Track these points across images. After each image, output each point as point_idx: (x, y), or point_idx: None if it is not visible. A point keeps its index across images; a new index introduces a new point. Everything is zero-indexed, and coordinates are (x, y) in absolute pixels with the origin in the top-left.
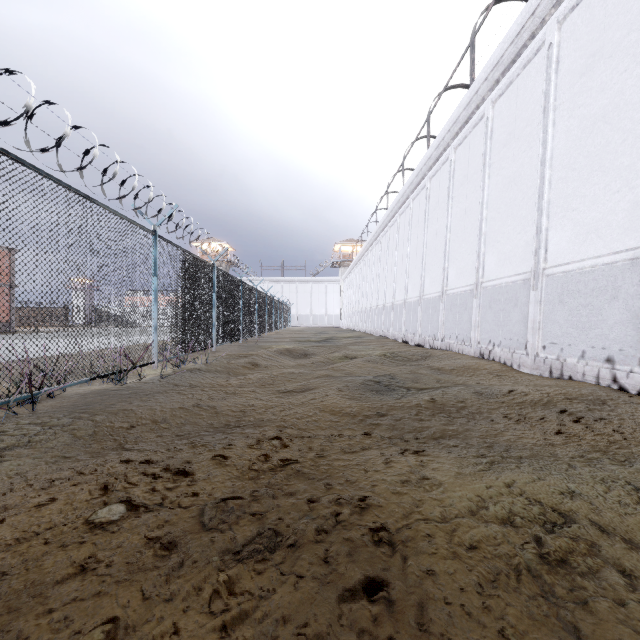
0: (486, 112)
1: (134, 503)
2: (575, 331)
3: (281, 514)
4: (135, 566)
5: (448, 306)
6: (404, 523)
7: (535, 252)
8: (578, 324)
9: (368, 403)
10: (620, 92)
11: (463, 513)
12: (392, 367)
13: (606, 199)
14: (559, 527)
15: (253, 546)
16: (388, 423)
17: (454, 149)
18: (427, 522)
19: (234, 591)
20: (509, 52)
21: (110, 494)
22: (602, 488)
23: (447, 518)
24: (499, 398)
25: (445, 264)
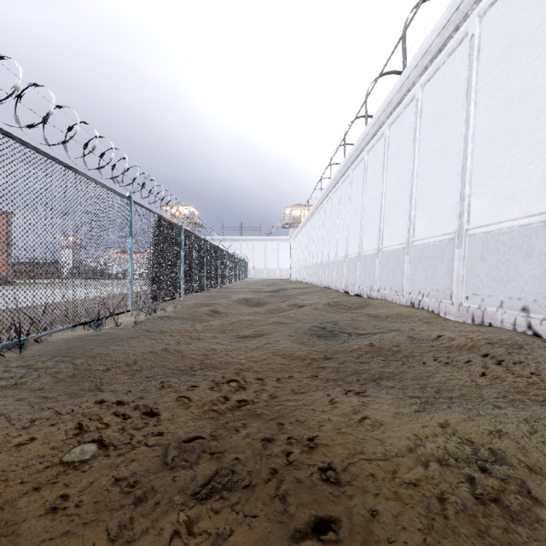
0: (416, 94)
1: (105, 443)
2: (494, 284)
3: (237, 453)
4: (102, 505)
5: (383, 262)
6: (349, 462)
7: (459, 215)
8: (497, 278)
9: (315, 347)
10: (534, 76)
11: (402, 452)
12: (335, 314)
13: (521, 169)
14: (490, 466)
15: (211, 485)
16: (333, 366)
17: (388, 126)
18: (370, 461)
19: (193, 531)
20: (436, 42)
21: (84, 434)
22: (526, 428)
23: (388, 457)
24: (429, 343)
25: (380, 225)
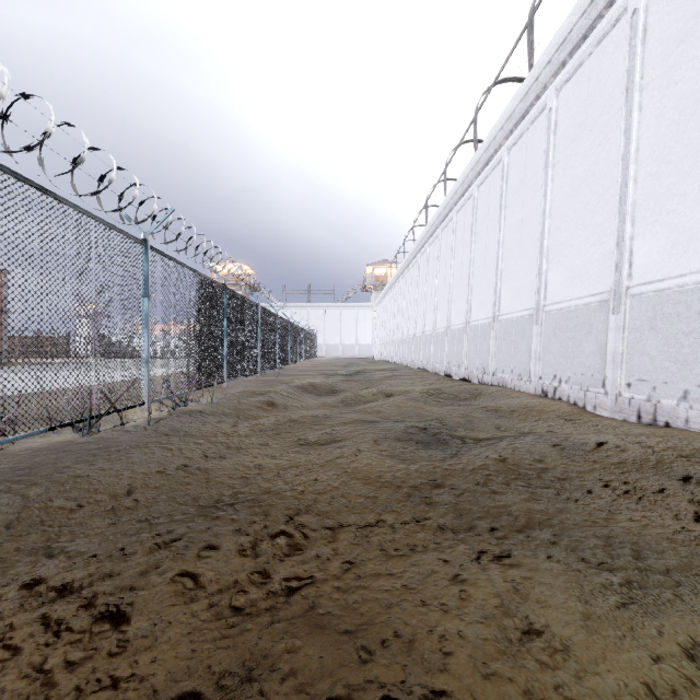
0: (548, 102)
1: None
2: (673, 365)
3: None
4: None
5: (501, 334)
6: None
7: (615, 267)
8: (678, 356)
9: (415, 465)
10: None
11: None
12: (437, 408)
13: None
14: None
15: None
16: (447, 499)
17: (507, 150)
18: None
19: None
20: (579, 26)
21: None
22: None
23: None
24: (588, 455)
25: (497, 285)
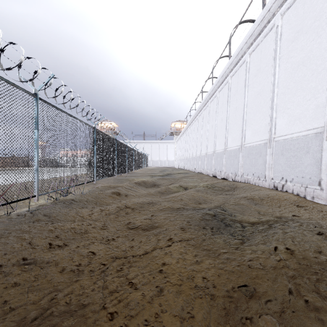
0: (276, 23)
1: None
2: None
3: None
4: None
5: (246, 154)
6: None
7: None
8: None
9: (221, 261)
10: None
11: None
12: (214, 196)
13: None
14: None
15: None
16: (271, 325)
17: (249, 54)
18: None
19: None
20: None
21: None
22: None
23: None
24: None
25: (243, 128)
